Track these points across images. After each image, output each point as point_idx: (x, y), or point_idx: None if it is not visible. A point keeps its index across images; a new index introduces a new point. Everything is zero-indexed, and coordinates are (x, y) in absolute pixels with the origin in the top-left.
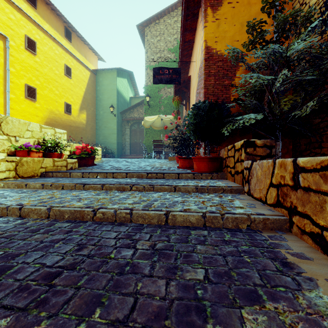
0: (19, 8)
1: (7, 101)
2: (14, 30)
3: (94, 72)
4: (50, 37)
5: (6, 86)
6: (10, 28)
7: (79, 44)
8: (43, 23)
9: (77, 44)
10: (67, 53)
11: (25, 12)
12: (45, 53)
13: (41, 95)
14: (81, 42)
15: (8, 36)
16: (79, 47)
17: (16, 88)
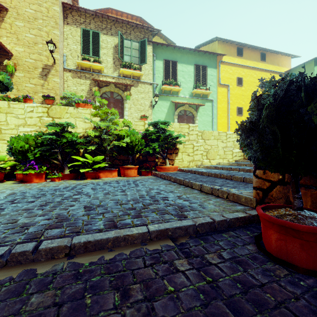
0: (233, 64)
1: (228, 120)
2: (231, 78)
3: (286, 73)
4: (251, 68)
5: (228, 112)
6: (230, 79)
7: (272, 57)
8: (246, 62)
9: (270, 59)
10: (262, 71)
11: (236, 64)
12: (247, 81)
13: (245, 110)
14: (274, 55)
15: (229, 84)
16: (272, 60)
17: (232, 111)
